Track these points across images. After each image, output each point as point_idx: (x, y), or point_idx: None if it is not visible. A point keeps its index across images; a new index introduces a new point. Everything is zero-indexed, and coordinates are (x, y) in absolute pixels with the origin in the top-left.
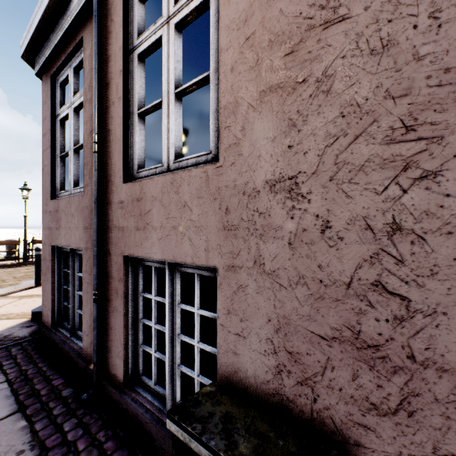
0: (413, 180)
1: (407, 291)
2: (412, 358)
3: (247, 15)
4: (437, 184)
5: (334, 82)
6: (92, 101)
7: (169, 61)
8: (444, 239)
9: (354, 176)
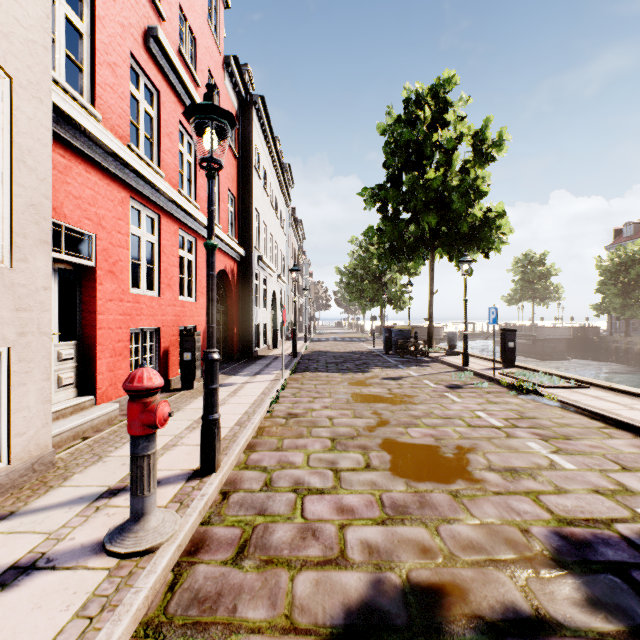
0: None
1: None
2: None
3: None
4: None
5: None
6: None
7: None
8: None
9: None
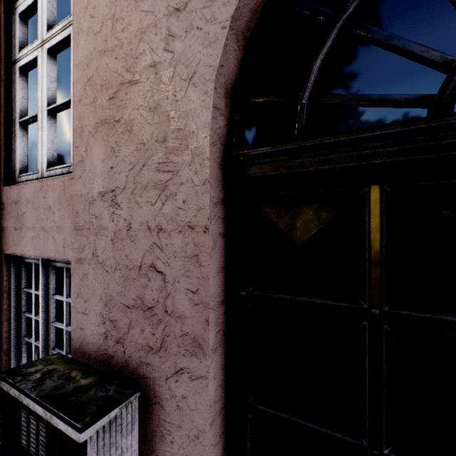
0: (167, 197)
1: (165, 269)
2: (166, 312)
3: (89, 61)
4: (176, 200)
5: (133, 125)
6: None
7: (43, 81)
8: (178, 235)
9: (142, 192)
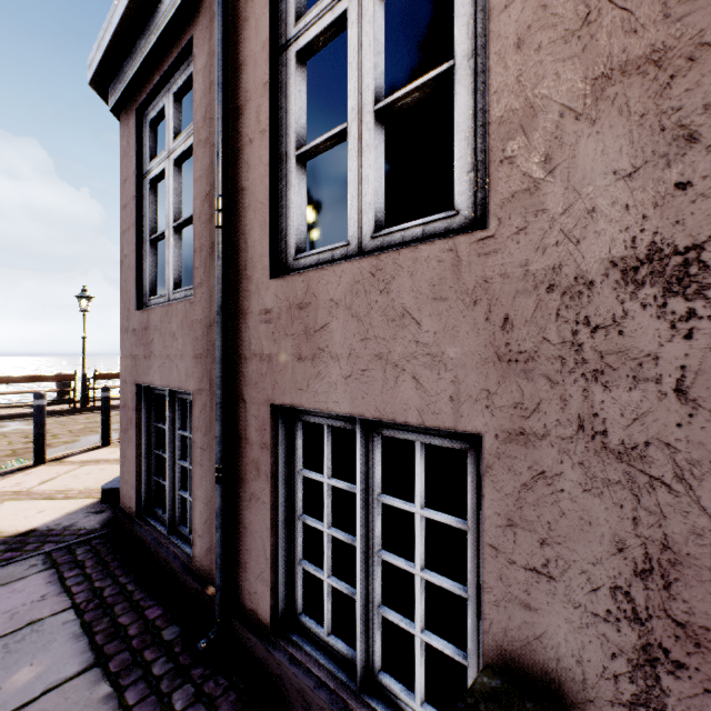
0: None
1: None
2: None
3: None
4: None
5: None
6: (209, 143)
7: (361, 54)
8: None
9: None
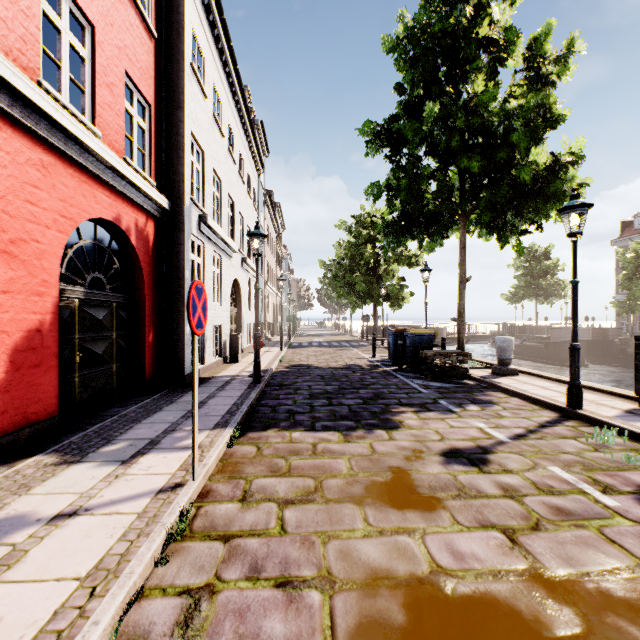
0: None
1: None
2: None
3: None
4: None
5: None
6: None
7: None
8: None
9: None
